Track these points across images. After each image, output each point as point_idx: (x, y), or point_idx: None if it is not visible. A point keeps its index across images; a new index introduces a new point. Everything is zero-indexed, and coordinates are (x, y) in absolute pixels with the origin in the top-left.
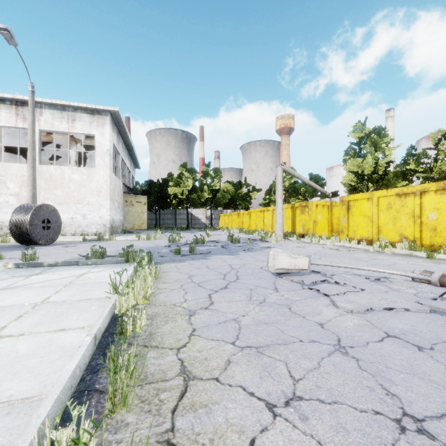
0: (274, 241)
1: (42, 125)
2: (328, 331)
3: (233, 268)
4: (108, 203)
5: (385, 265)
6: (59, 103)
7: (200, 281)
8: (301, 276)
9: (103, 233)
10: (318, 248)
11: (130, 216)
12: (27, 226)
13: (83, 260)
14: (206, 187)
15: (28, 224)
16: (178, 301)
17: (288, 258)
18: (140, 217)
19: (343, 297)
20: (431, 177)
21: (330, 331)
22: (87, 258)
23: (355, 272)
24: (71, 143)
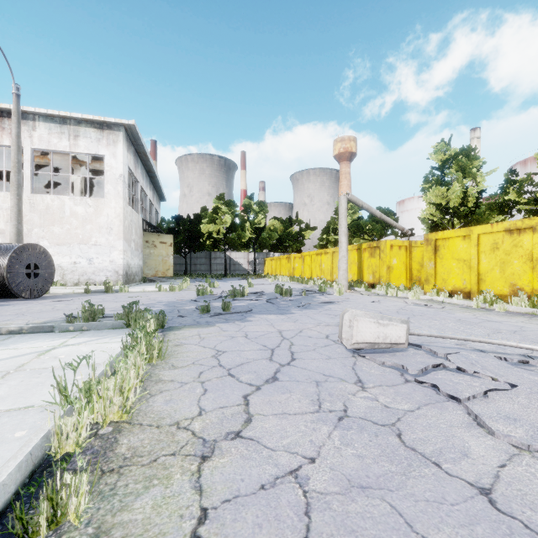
0: (337, 293)
1: (35, 143)
2: (514, 521)
3: (285, 338)
4: (121, 243)
5: (510, 331)
6: (57, 114)
7: (232, 365)
8: (394, 353)
9: (115, 282)
10: (398, 303)
11: (152, 260)
12: (4, 274)
13: (61, 324)
14: (248, 225)
15: (5, 270)
16: (187, 414)
17: (374, 326)
18: (165, 262)
19: (491, 406)
20: (537, 210)
21: (519, 521)
22: (69, 321)
23: (474, 346)
24: (75, 167)
